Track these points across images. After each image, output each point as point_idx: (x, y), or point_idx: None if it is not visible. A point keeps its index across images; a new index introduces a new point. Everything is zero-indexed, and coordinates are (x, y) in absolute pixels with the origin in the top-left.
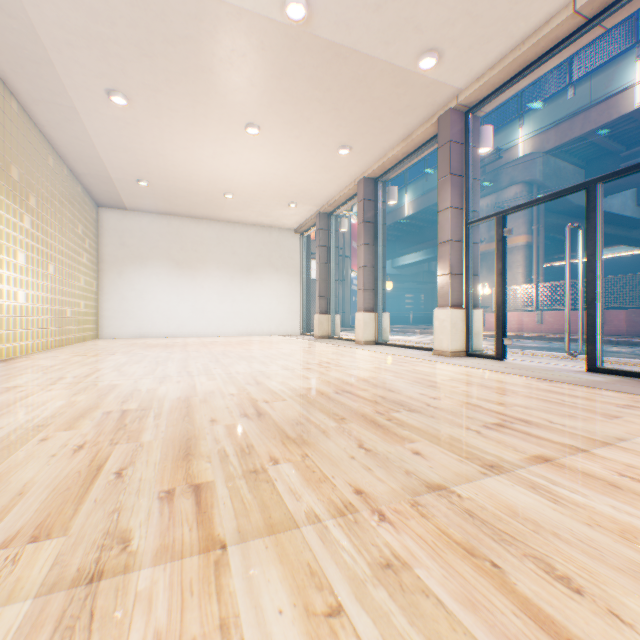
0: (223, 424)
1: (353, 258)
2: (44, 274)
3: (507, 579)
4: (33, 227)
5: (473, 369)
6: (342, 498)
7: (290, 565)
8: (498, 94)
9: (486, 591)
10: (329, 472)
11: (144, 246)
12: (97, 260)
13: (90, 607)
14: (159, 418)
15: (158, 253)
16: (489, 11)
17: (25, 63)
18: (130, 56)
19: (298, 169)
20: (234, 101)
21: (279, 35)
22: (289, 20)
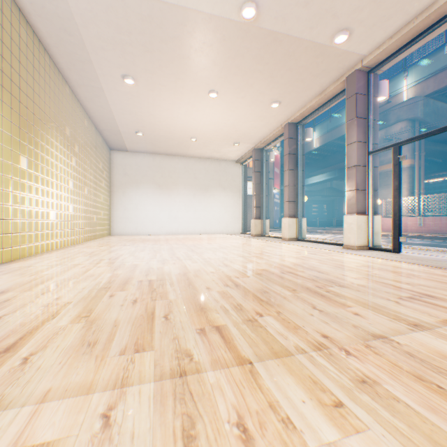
0: (215, 290)
1: (275, 179)
2: (82, 194)
3: None
4: (77, 165)
5: (377, 259)
6: (315, 339)
7: (298, 376)
8: (394, 57)
9: (439, 402)
10: (299, 323)
11: (138, 175)
12: (110, 185)
13: (188, 389)
14: (173, 285)
15: (147, 179)
16: None
17: (75, 63)
18: (138, 53)
19: (242, 119)
20: (202, 76)
21: (235, 30)
22: (243, 19)
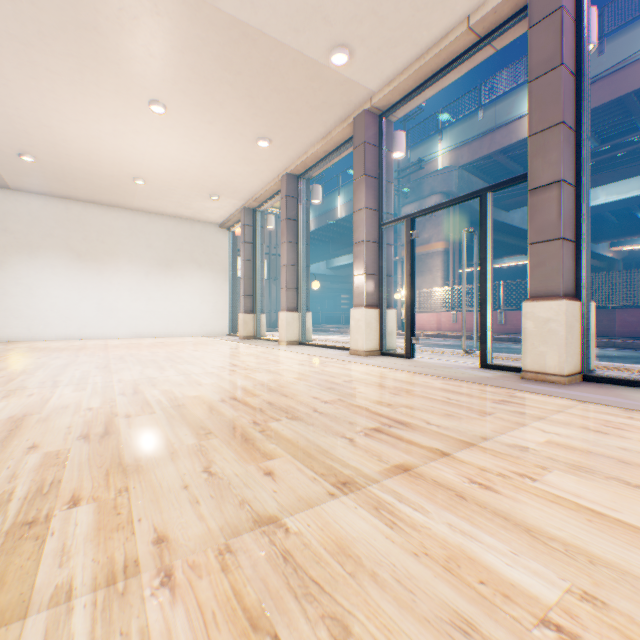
0: (43, 451)
1: None
2: None
3: None
4: None
5: (381, 368)
6: (130, 554)
7: None
8: (408, 101)
9: None
10: (139, 513)
11: (34, 233)
12: None
13: None
14: None
15: (53, 242)
16: (394, 14)
17: None
18: None
19: (216, 158)
20: (131, 71)
21: (176, 0)
22: None
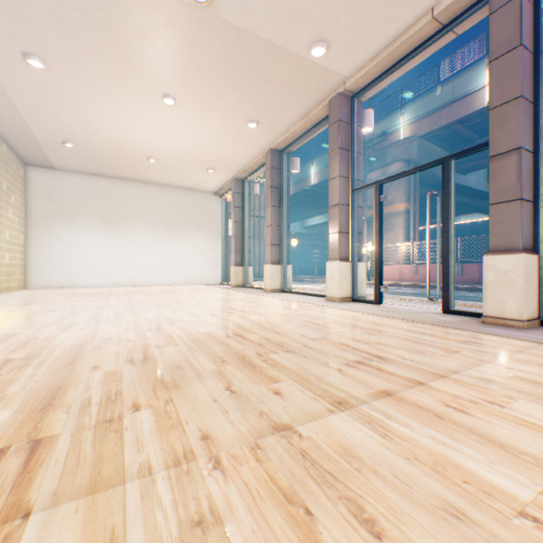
0: (103, 371)
1: None
2: None
3: (315, 528)
4: None
5: (354, 312)
6: (186, 445)
7: (92, 533)
8: (376, 83)
9: None
10: (185, 417)
11: (72, 203)
12: (25, 215)
13: None
14: (40, 367)
15: (86, 210)
16: (366, 11)
17: None
18: (43, 21)
19: (213, 139)
20: (149, 73)
21: (186, 14)
22: (194, 1)
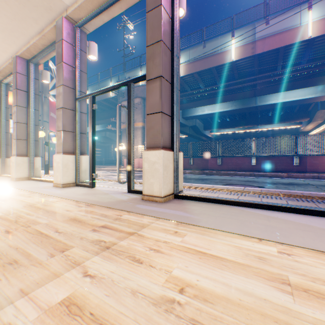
0: None
1: (53, 123)
2: None
3: None
4: None
5: (54, 198)
6: None
7: None
8: (92, 19)
9: None
10: None
11: None
12: None
13: None
14: None
15: None
16: None
17: None
18: None
19: None
20: None
21: None
22: None
